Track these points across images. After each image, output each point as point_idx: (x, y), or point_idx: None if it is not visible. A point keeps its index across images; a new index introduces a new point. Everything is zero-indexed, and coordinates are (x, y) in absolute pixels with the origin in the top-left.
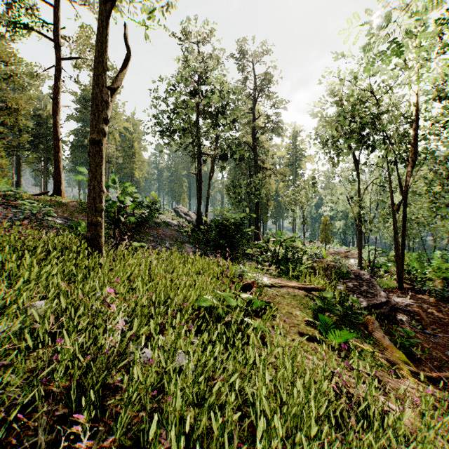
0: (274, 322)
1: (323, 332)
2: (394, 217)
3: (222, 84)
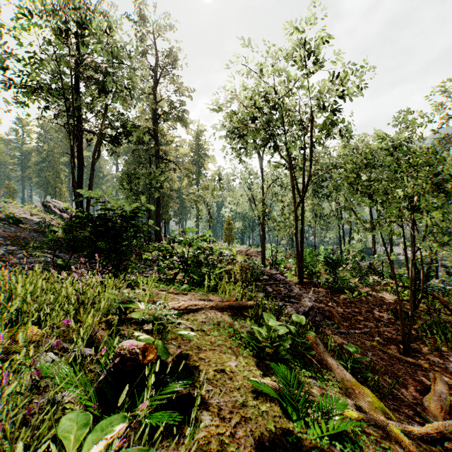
0: (201, 436)
1: (298, 421)
2: (296, 215)
3: (111, 35)
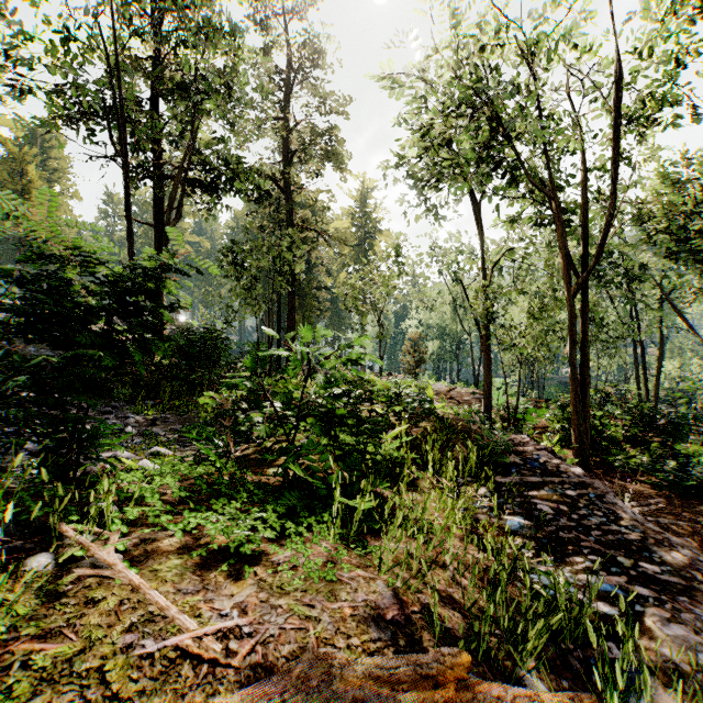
0: None
1: None
2: (573, 312)
3: None
